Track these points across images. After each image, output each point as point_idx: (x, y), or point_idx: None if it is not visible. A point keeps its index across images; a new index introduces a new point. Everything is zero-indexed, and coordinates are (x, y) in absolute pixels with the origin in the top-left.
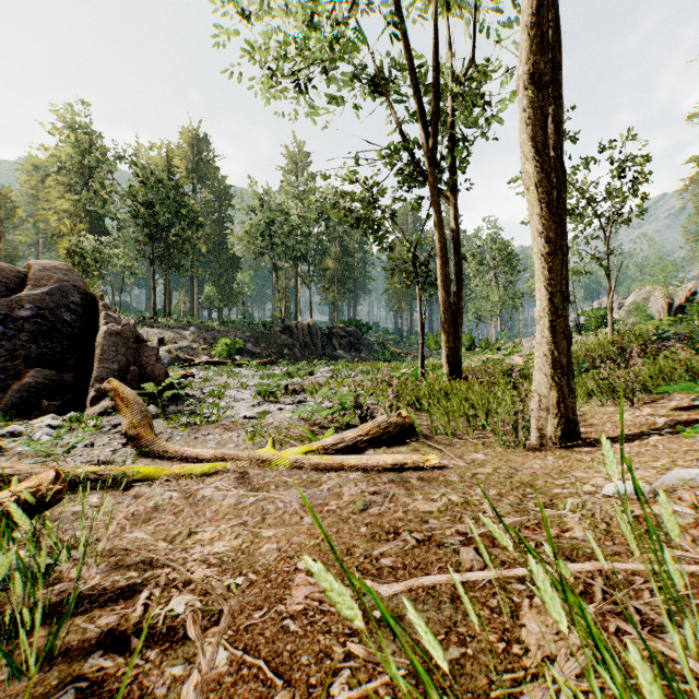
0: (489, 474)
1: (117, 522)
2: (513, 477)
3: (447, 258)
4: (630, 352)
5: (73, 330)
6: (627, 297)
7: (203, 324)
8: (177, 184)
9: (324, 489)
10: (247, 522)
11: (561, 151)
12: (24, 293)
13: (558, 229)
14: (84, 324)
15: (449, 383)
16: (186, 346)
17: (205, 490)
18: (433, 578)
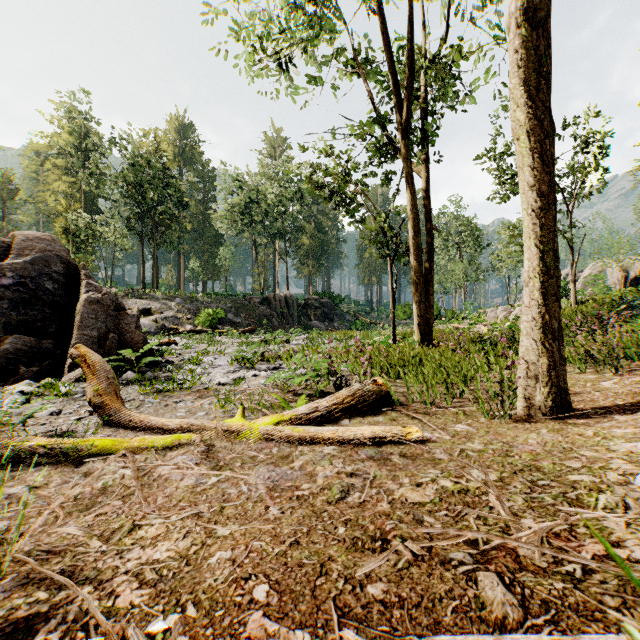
0: (481, 451)
1: (49, 512)
2: (511, 456)
3: (418, 228)
4: (607, 318)
5: (55, 298)
6: (582, 271)
7: (188, 296)
8: (164, 166)
9: (296, 467)
10: (202, 513)
11: (548, 103)
12: (7, 262)
13: (550, 182)
14: (66, 293)
15: (422, 350)
16: (171, 316)
17: (164, 467)
18: (451, 639)
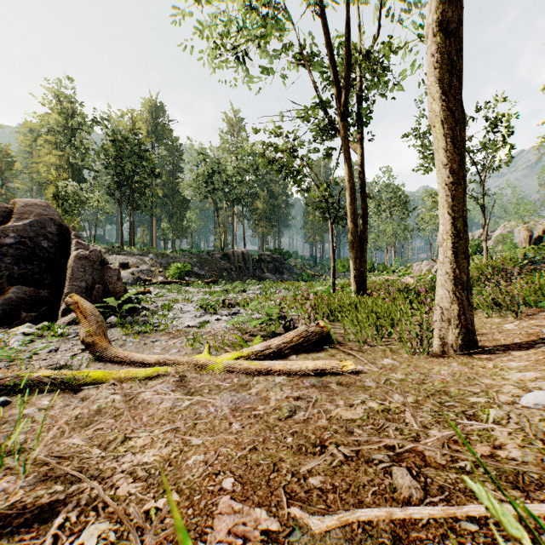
0: (402, 380)
1: (57, 427)
2: (426, 384)
3: (354, 196)
4: (511, 272)
5: (50, 255)
6: (494, 231)
7: (160, 252)
8: (139, 142)
9: (253, 393)
10: (179, 428)
11: (459, 96)
12: (9, 224)
13: (460, 162)
14: (59, 250)
15: (357, 298)
16: (146, 269)
17: (146, 394)
18: (369, 512)
